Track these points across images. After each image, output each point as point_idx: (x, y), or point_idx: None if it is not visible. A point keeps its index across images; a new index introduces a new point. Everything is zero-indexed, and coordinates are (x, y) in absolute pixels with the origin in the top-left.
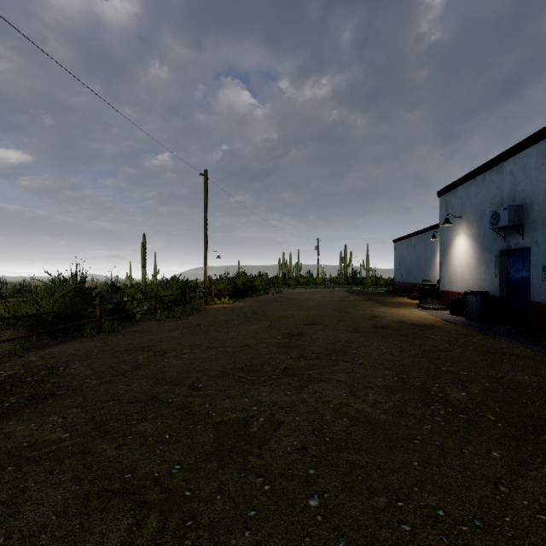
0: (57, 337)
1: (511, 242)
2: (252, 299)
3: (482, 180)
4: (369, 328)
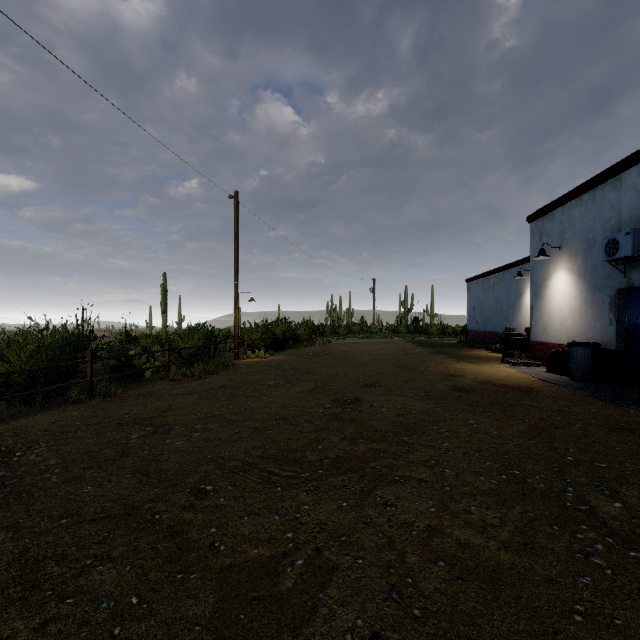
0: (33, 404)
1: (633, 278)
2: (294, 352)
3: (590, 198)
4: (447, 391)
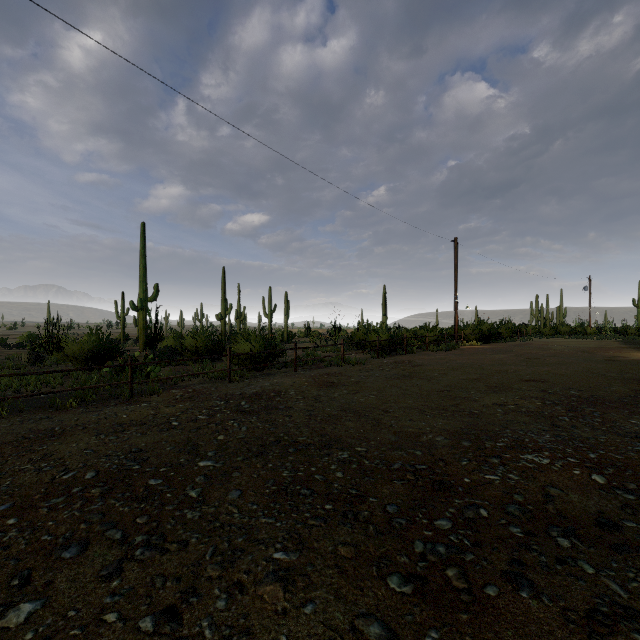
0: (386, 354)
1: None
2: (498, 344)
3: None
4: (600, 360)
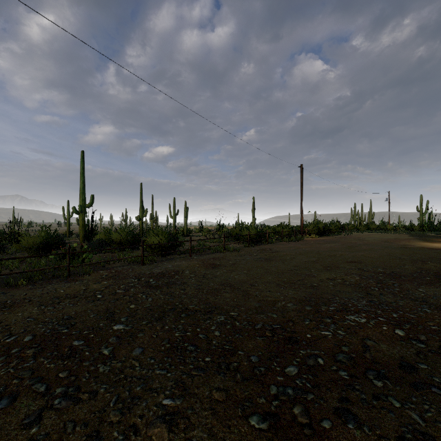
0: (254, 244)
1: None
2: (329, 237)
3: None
4: (396, 247)
